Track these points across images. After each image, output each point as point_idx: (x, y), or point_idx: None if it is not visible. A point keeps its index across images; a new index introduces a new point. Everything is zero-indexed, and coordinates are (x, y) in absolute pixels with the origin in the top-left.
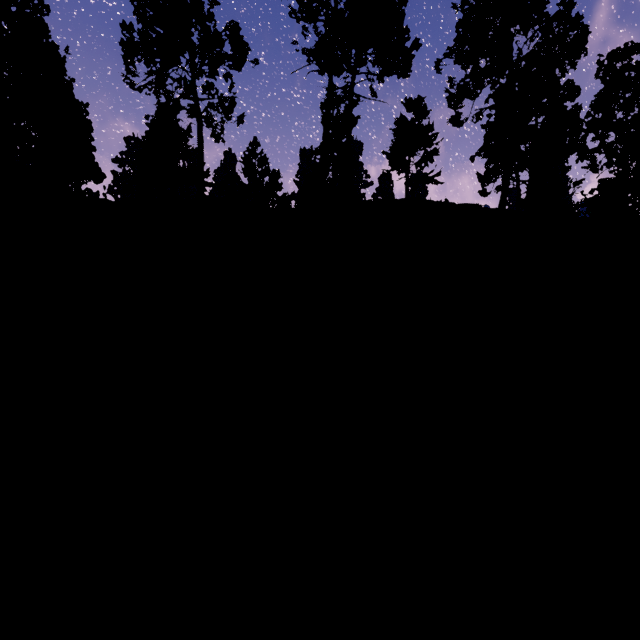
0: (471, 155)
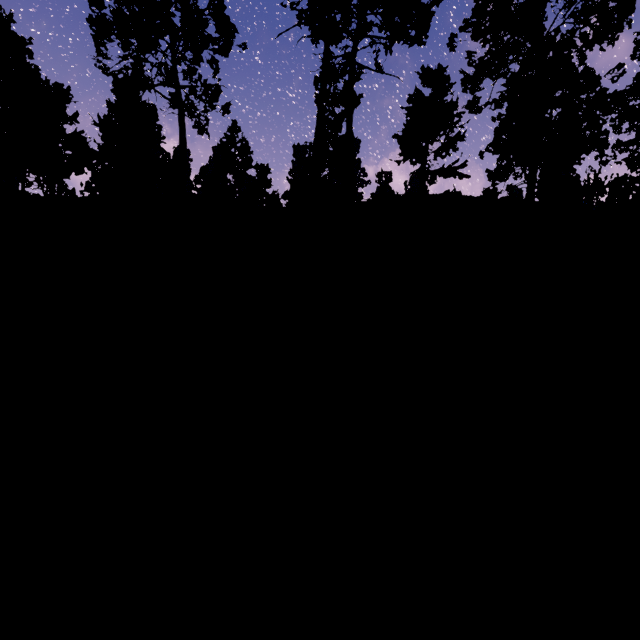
0: (480, 151)
